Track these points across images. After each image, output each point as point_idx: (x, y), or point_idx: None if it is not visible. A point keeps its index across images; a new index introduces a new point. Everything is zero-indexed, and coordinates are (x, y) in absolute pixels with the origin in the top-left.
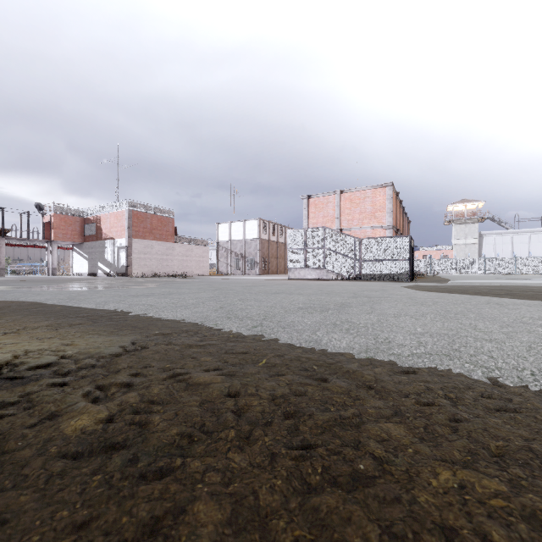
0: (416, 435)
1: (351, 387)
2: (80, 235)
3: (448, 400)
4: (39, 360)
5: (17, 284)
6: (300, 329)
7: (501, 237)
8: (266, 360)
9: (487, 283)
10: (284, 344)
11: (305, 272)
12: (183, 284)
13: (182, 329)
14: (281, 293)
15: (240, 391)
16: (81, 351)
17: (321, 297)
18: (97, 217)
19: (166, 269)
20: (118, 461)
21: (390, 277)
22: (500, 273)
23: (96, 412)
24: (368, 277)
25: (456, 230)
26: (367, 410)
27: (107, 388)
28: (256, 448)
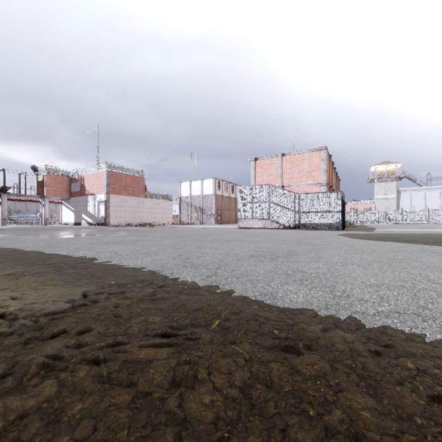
0: None
1: (325, 367)
2: (68, 191)
3: None
4: None
5: (11, 232)
6: (253, 280)
7: (416, 193)
8: (220, 320)
9: (409, 231)
10: (238, 297)
11: (252, 222)
12: (150, 233)
13: (138, 278)
14: (233, 241)
15: (188, 375)
16: (25, 307)
17: (269, 245)
18: (81, 176)
19: (137, 220)
20: None
21: (325, 226)
22: (415, 222)
23: None
24: (306, 226)
25: (378, 187)
26: (360, 415)
27: (27, 366)
28: None
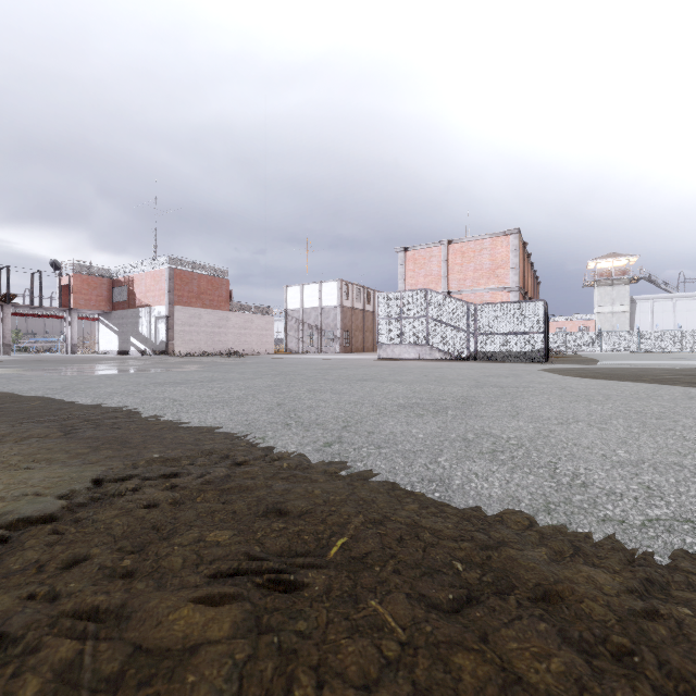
0: None
1: (576, 664)
2: (108, 301)
3: None
4: None
5: (15, 365)
6: (407, 451)
7: (661, 303)
8: (347, 539)
9: (654, 364)
10: (381, 485)
11: (401, 349)
12: (235, 367)
13: (203, 447)
14: (370, 380)
15: (273, 691)
16: None
17: (429, 387)
18: (129, 278)
19: (218, 346)
20: None
21: (517, 356)
22: (660, 350)
23: None
24: (487, 356)
25: (600, 294)
26: None
27: None
28: None
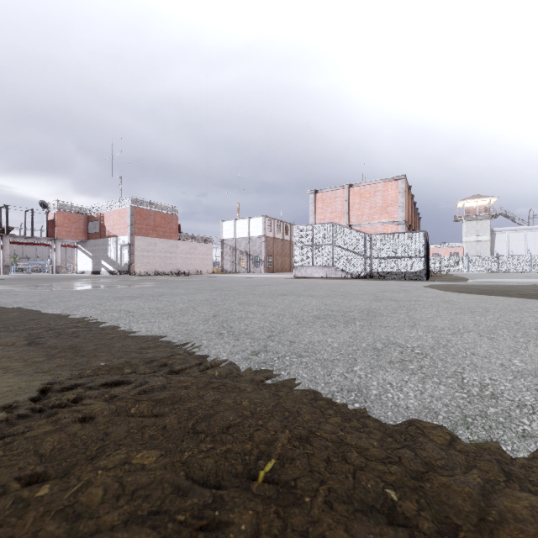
0: None
1: None
2: (84, 232)
3: None
4: None
5: (9, 282)
6: (325, 360)
7: (515, 234)
8: (274, 461)
9: (514, 282)
10: (304, 395)
11: (312, 270)
12: (182, 284)
13: (146, 356)
14: (289, 294)
15: None
16: None
17: (337, 300)
18: (101, 214)
19: (169, 267)
20: None
21: (404, 275)
22: (515, 271)
23: None
24: (380, 275)
25: (467, 227)
26: None
27: None
28: None
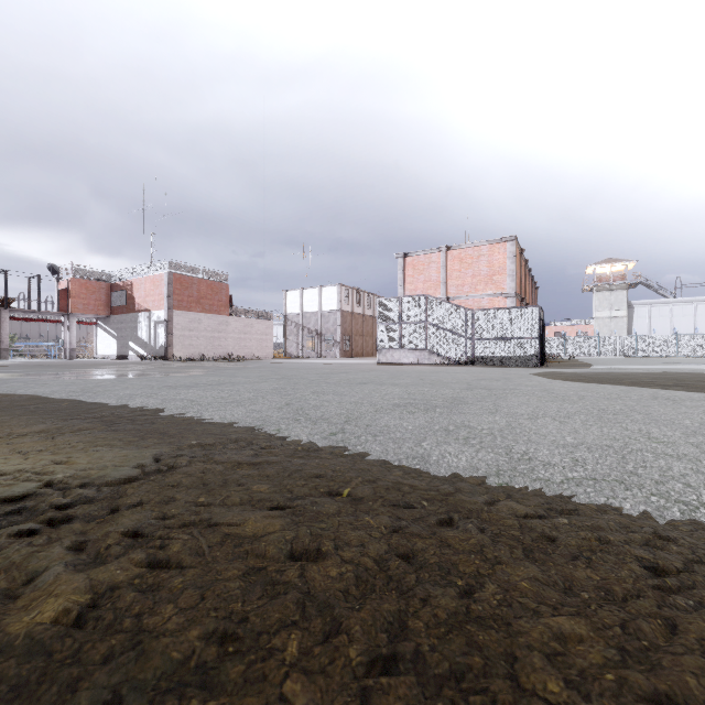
0: (610, 643)
1: (484, 540)
2: (107, 305)
3: (642, 564)
4: (10, 489)
5: (20, 370)
6: (398, 438)
7: (658, 308)
8: (350, 489)
9: (643, 369)
10: (375, 461)
11: (400, 354)
12: (239, 371)
13: (230, 436)
14: (369, 383)
15: (310, 549)
16: (78, 473)
17: (424, 389)
18: (129, 282)
19: (218, 351)
20: (86, 704)
21: (513, 361)
22: (657, 355)
23: (69, 593)
24: (484, 361)
25: (599, 299)
26: (517, 586)
27: (102, 541)
28: (334, 674)
